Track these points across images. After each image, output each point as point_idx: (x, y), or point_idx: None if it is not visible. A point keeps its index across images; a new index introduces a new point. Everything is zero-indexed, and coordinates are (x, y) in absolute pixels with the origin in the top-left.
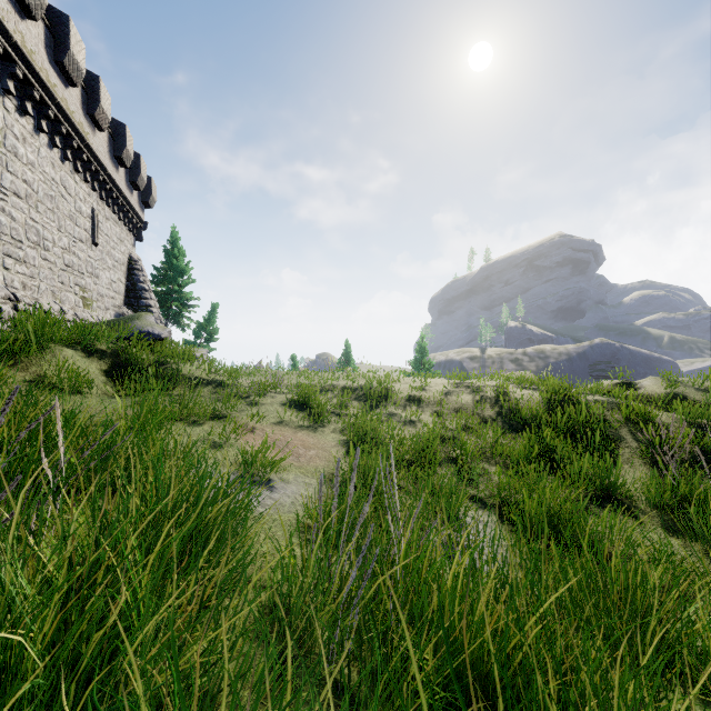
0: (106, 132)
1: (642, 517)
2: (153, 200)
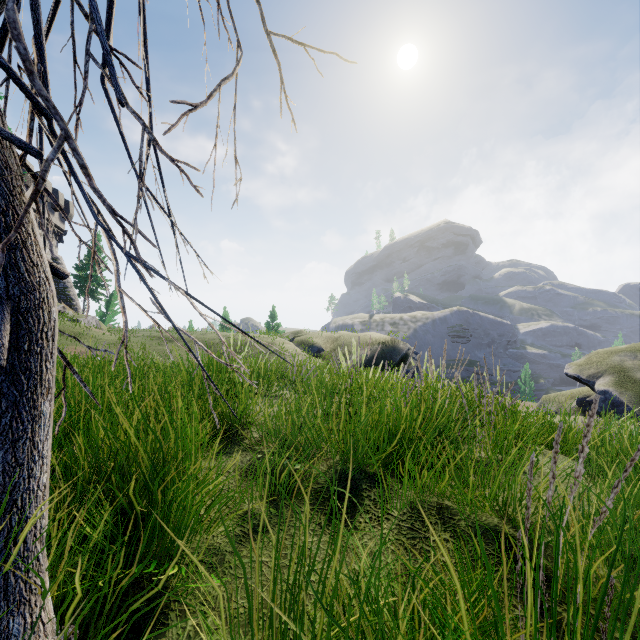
0: (32, 185)
1: None
2: (72, 215)
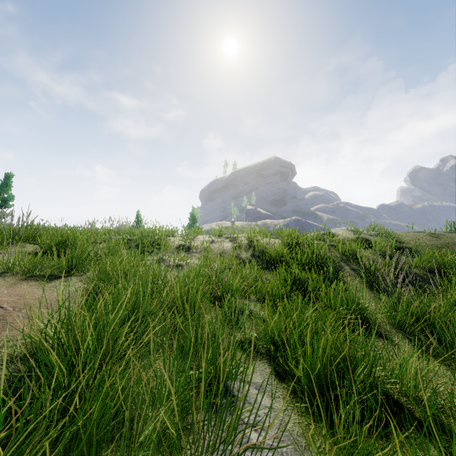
0: None
1: (394, 339)
2: None
